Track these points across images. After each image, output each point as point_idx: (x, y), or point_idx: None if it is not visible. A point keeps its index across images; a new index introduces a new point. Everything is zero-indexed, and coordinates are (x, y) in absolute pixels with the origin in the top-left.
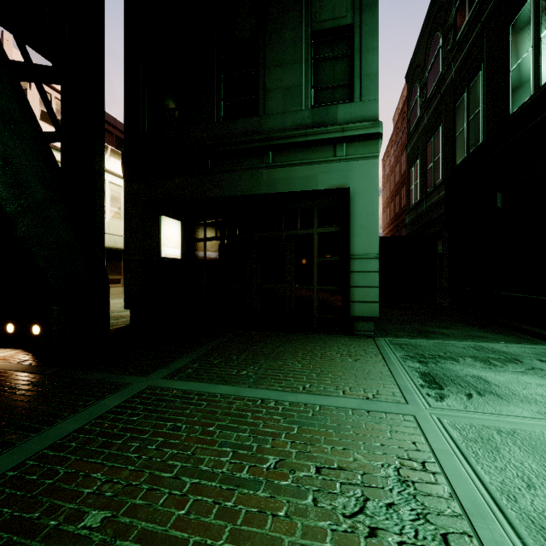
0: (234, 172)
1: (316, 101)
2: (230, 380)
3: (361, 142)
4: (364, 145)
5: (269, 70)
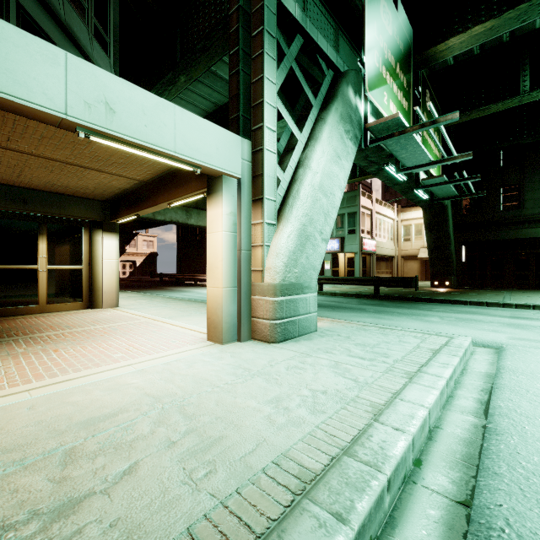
0: (507, 230)
1: None
2: (533, 292)
3: None
4: None
5: (525, 192)
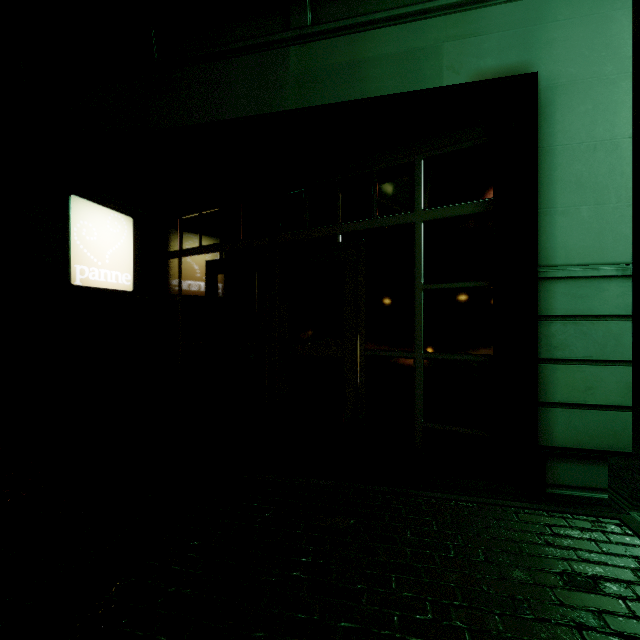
0: (214, 61)
1: None
2: None
3: None
4: None
5: None
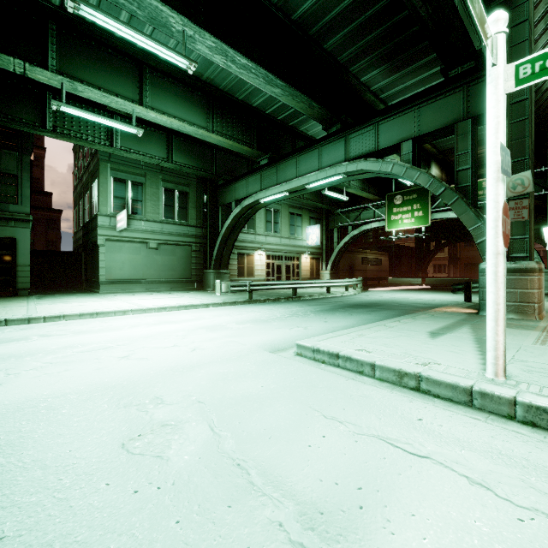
0: None
1: None
2: None
3: (22, 222)
4: (24, 223)
5: None
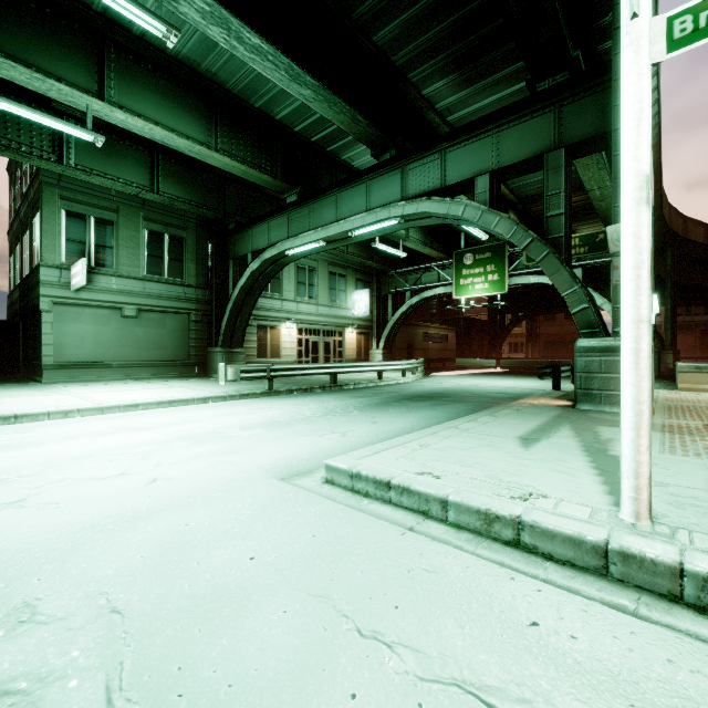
0: None
1: None
2: None
3: None
4: None
5: None
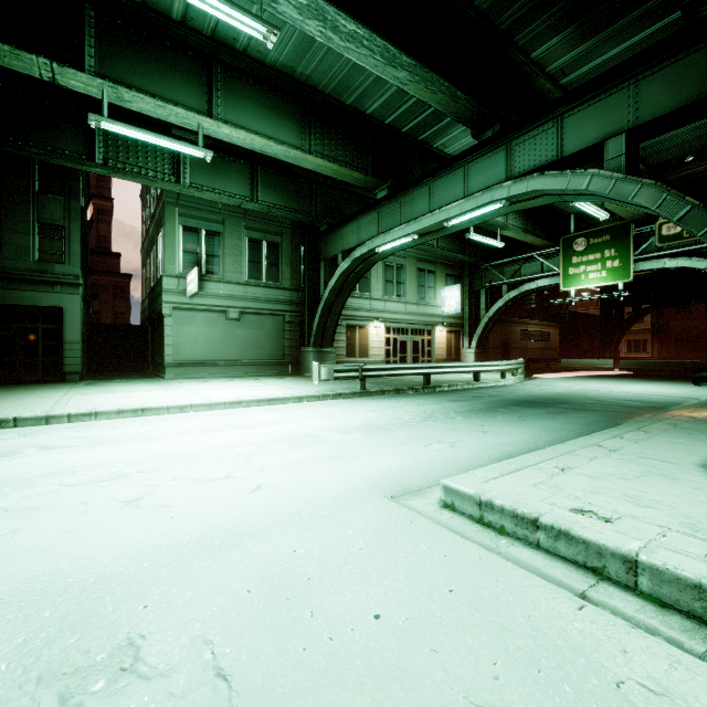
0: None
1: (41, 257)
2: None
3: (70, 286)
4: (72, 288)
5: (5, 232)
